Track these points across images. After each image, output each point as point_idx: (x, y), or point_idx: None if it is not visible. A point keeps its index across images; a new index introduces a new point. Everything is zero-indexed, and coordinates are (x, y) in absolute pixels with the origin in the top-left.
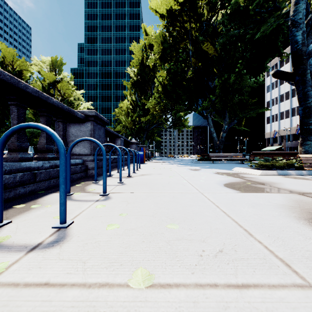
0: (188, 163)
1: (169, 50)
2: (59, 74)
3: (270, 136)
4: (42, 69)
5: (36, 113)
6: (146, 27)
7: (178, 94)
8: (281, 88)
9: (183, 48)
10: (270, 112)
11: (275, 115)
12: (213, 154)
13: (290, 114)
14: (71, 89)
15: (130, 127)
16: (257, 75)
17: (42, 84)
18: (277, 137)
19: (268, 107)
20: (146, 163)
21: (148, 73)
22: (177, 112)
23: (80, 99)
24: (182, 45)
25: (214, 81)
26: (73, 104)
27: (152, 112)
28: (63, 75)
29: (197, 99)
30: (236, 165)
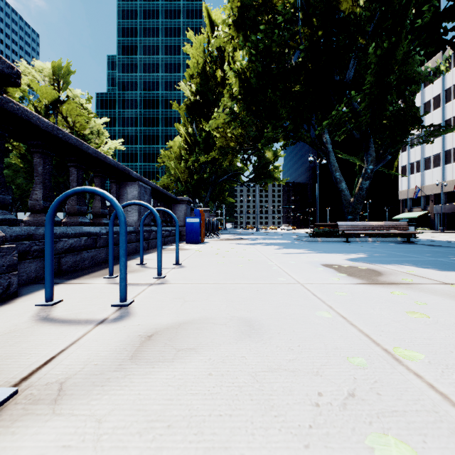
0: (296, 242)
1: (255, 9)
2: (64, 90)
3: (408, 196)
4: (33, 79)
5: (24, 155)
6: (210, 8)
7: (272, 101)
8: (426, 120)
9: (281, 12)
10: (408, 159)
11: (416, 162)
12: (346, 223)
13: (442, 161)
14: (86, 116)
15: (185, 180)
16: (454, 46)
17: (34, 106)
18: (418, 198)
19: (404, 150)
20: (207, 242)
21: (214, 89)
22: (269, 141)
23: (100, 133)
24: (279, 3)
25: (347, 74)
26: (89, 140)
27: (220, 147)
28: (73, 94)
29: (310, 112)
30: (411, 247)
